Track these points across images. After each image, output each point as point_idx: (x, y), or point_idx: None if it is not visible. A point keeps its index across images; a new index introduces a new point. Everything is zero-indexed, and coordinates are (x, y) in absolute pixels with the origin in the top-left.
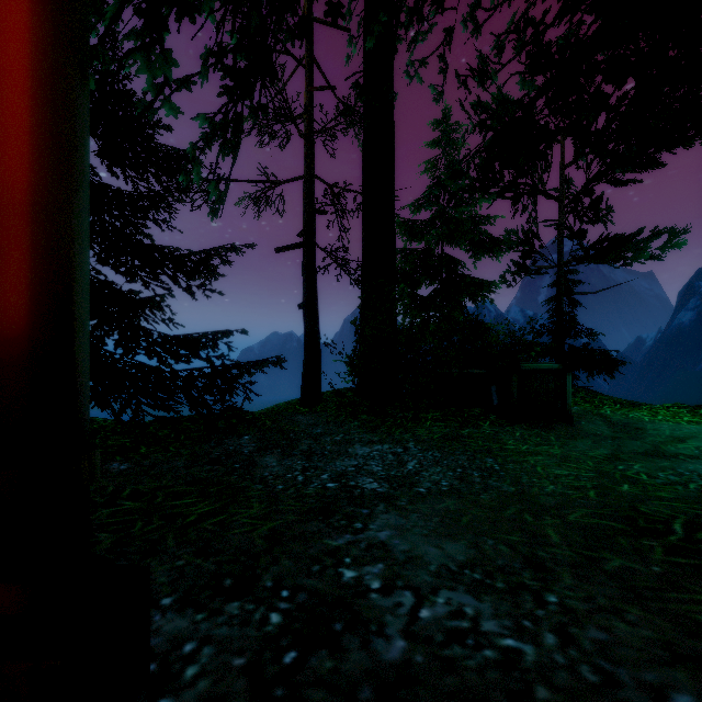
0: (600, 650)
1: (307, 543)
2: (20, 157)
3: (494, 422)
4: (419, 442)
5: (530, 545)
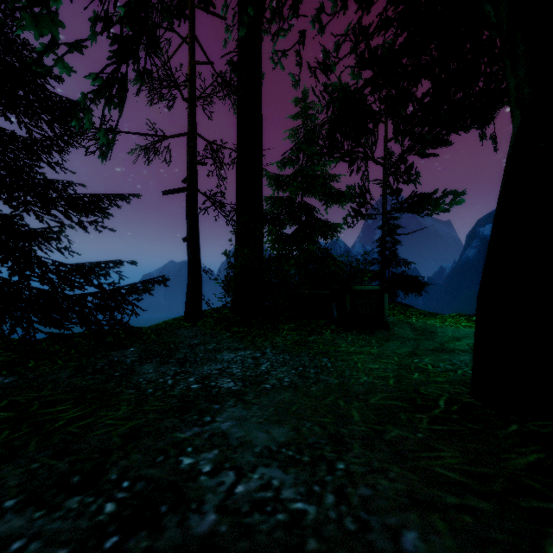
0: (363, 504)
1: (159, 437)
2: None
3: (333, 330)
4: (275, 348)
5: (337, 425)
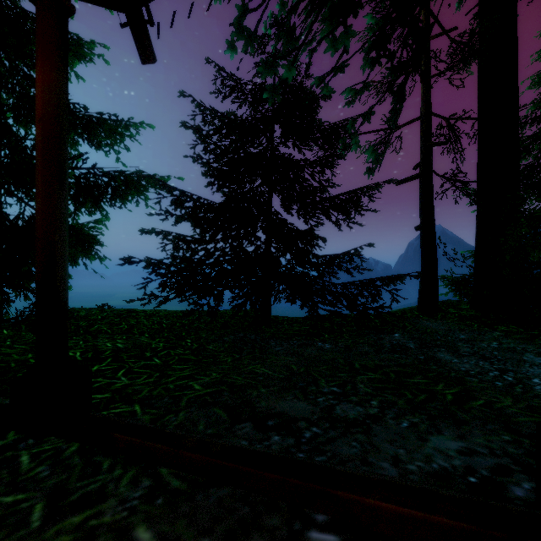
0: None
1: None
2: None
3: None
4: None
5: None
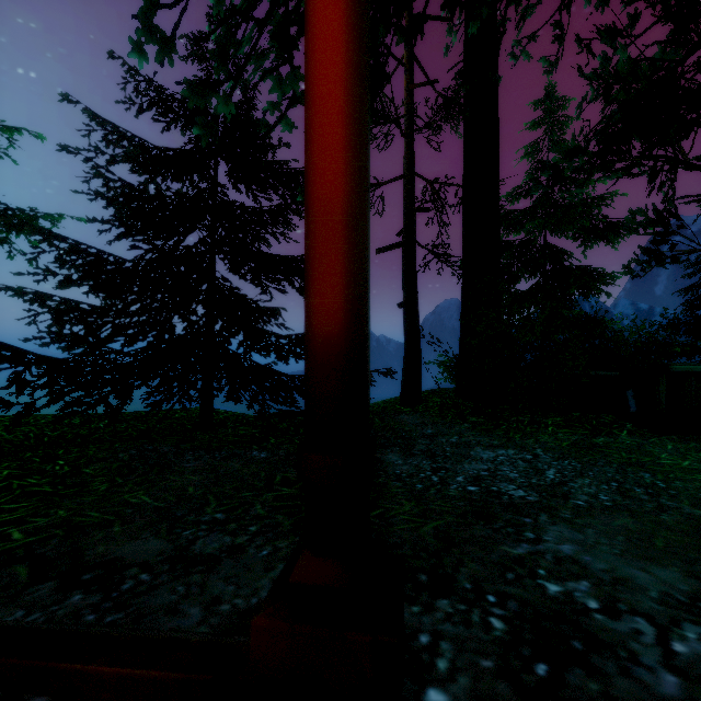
0: None
1: (484, 548)
2: (336, 173)
3: (633, 432)
4: (547, 449)
5: None
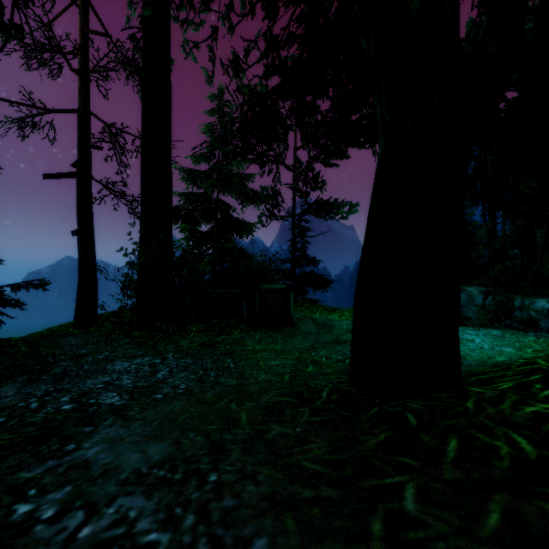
0: (223, 518)
1: None
2: None
3: (243, 329)
4: (178, 352)
5: (222, 431)
